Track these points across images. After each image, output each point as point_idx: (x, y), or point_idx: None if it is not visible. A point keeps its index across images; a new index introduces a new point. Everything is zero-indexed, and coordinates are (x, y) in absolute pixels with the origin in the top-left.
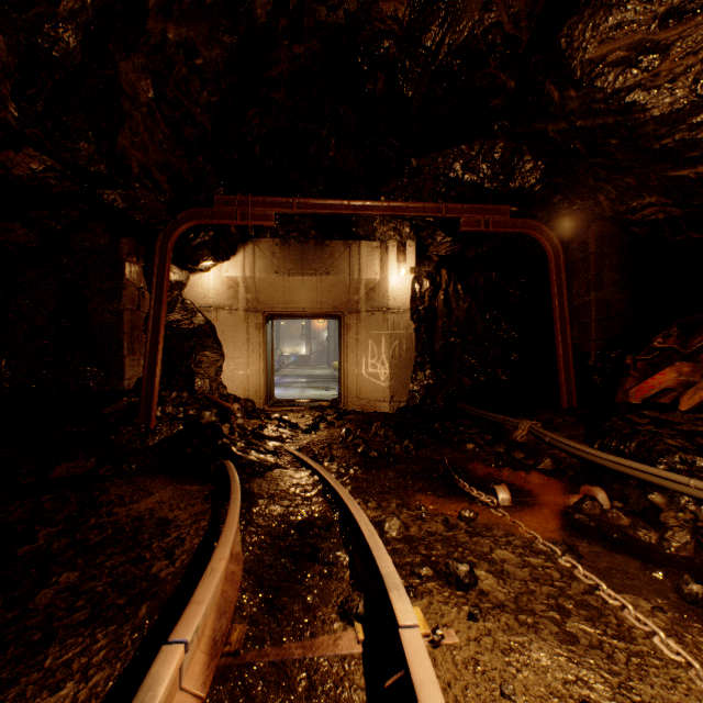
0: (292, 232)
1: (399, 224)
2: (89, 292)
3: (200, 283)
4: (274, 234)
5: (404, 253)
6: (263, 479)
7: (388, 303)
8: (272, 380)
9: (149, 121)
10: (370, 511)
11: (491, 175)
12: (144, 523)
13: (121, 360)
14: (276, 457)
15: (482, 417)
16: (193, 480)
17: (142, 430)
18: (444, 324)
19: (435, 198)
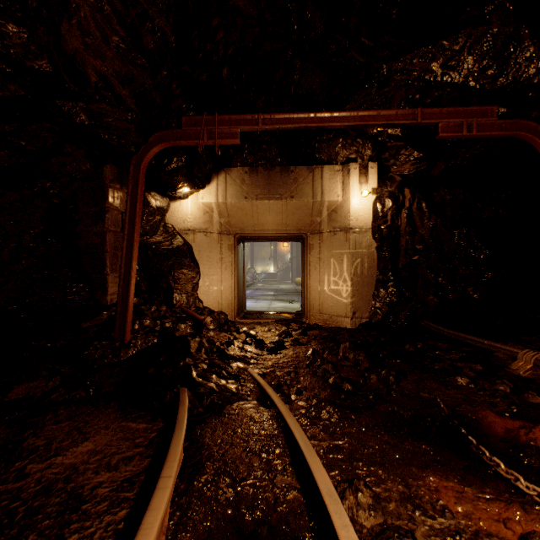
0: (260, 160)
1: (360, 147)
2: (78, 216)
3: (180, 209)
4: (243, 163)
5: (366, 175)
6: (218, 419)
7: (350, 223)
8: (244, 294)
9: (100, 17)
10: (364, 514)
11: (477, 70)
12: (46, 503)
13: (104, 277)
14: (238, 383)
15: (459, 340)
16: (143, 414)
17: (116, 343)
18: (407, 242)
19: (406, 107)
